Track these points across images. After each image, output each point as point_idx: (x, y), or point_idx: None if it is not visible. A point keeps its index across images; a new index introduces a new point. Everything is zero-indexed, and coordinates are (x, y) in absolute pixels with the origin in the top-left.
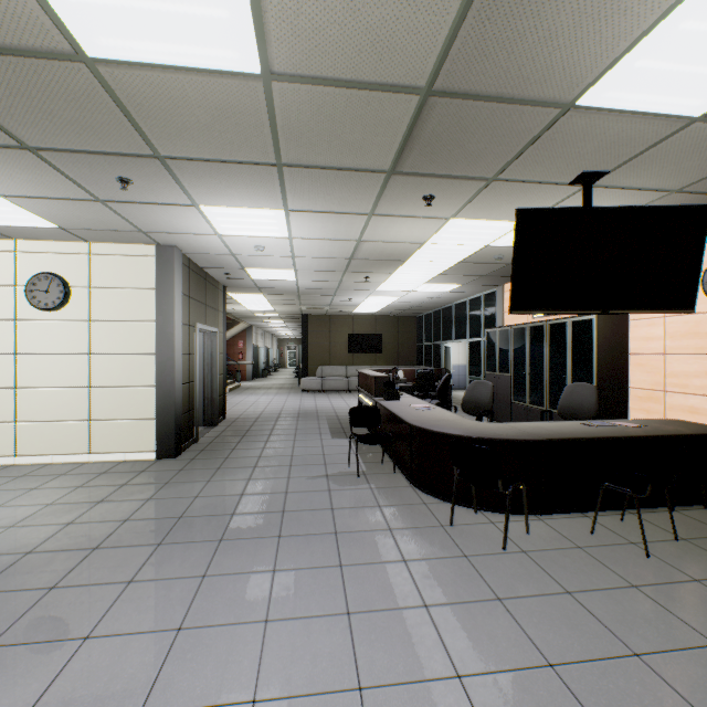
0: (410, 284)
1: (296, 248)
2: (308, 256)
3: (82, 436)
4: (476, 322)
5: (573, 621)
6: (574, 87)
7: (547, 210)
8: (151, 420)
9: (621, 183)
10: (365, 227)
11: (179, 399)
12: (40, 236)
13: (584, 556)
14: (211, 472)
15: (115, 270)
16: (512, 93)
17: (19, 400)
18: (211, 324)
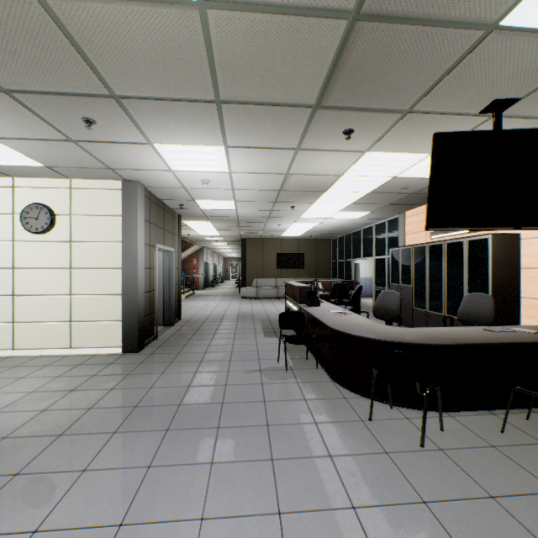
0: (327, 212)
1: (235, 181)
2: (245, 189)
3: (64, 334)
4: (381, 242)
5: (504, 532)
6: (502, 4)
7: (463, 133)
8: (119, 321)
9: (526, 113)
10: (292, 161)
11: (141, 305)
12: (31, 174)
13: (500, 456)
14: (165, 365)
15: (90, 200)
16: (438, 13)
17: (16, 305)
18: (169, 245)
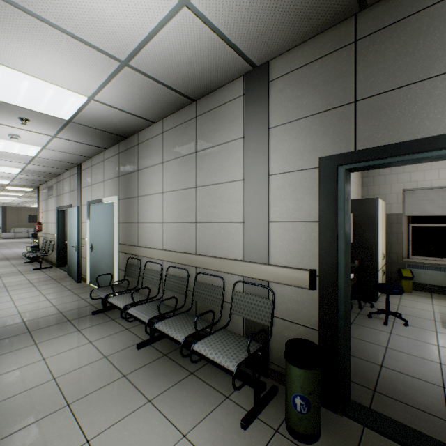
0: None
1: (16, 199)
2: (19, 200)
3: None
4: None
5: None
6: None
7: None
8: None
9: None
10: (36, 199)
11: None
12: None
13: None
14: None
15: None
16: None
17: None
18: None
